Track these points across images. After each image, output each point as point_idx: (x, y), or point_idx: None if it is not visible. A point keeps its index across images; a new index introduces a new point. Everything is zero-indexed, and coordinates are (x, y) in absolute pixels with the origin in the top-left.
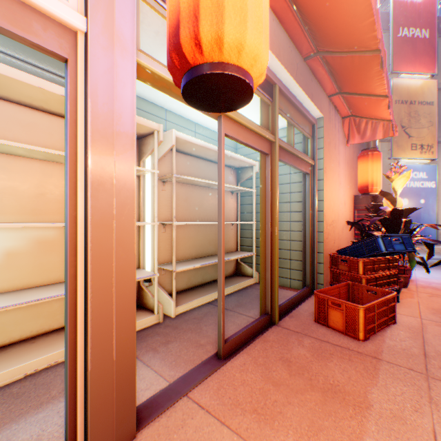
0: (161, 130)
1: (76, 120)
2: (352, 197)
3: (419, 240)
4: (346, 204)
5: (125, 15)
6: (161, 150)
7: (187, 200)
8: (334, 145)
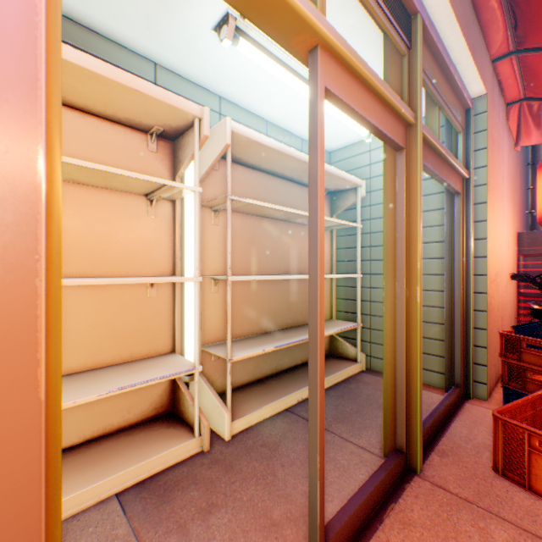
0: (205, 117)
1: None
2: (514, 235)
3: None
4: (509, 247)
5: None
6: (209, 156)
7: (253, 241)
8: (497, 146)
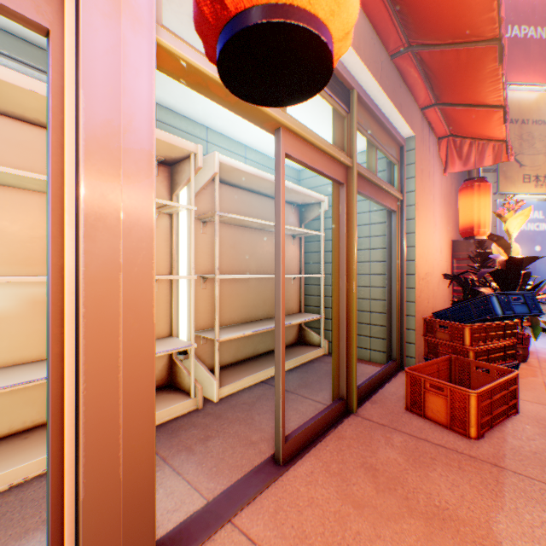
0: (200, 153)
1: (63, 122)
2: (449, 242)
3: (543, 300)
4: (442, 252)
5: None
6: (200, 180)
7: (234, 247)
8: (428, 173)
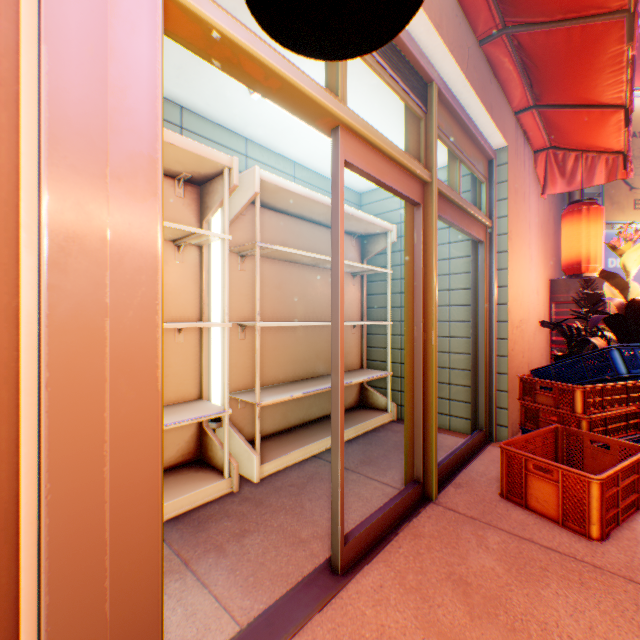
0: (235, 167)
1: (19, 95)
2: (547, 282)
3: None
4: (539, 294)
5: None
6: (237, 203)
7: (280, 287)
8: (523, 195)
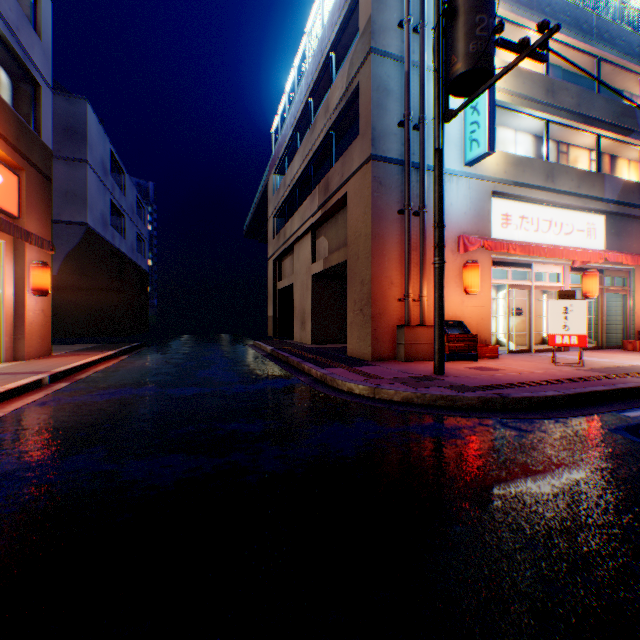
0: None
1: None
2: None
3: None
4: None
5: (567, 281)
6: (551, 291)
7: None
8: None
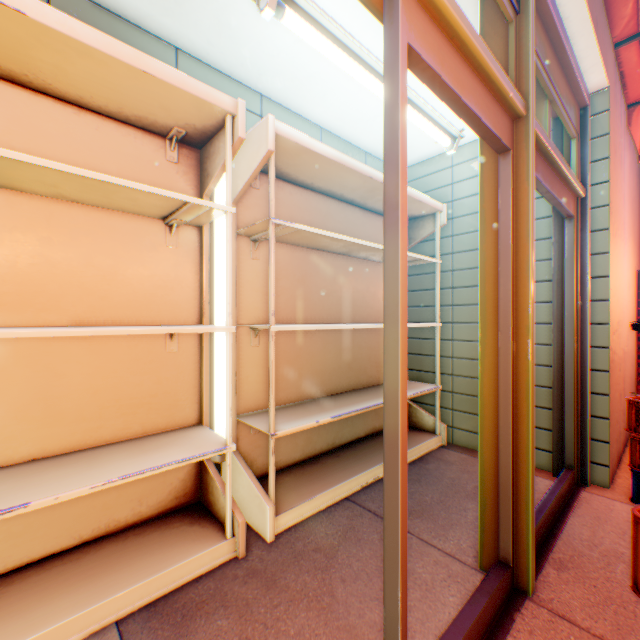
0: (240, 113)
1: None
2: (634, 274)
3: None
4: (629, 288)
5: None
6: (246, 168)
7: (303, 281)
8: (618, 158)
